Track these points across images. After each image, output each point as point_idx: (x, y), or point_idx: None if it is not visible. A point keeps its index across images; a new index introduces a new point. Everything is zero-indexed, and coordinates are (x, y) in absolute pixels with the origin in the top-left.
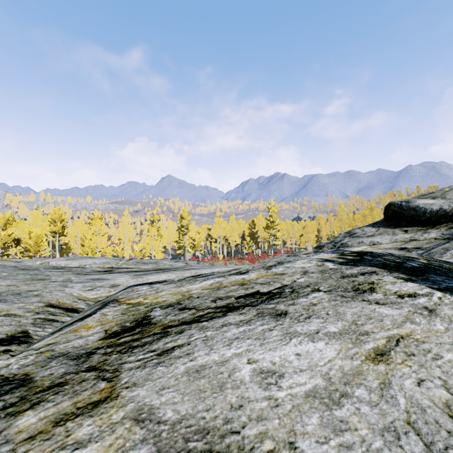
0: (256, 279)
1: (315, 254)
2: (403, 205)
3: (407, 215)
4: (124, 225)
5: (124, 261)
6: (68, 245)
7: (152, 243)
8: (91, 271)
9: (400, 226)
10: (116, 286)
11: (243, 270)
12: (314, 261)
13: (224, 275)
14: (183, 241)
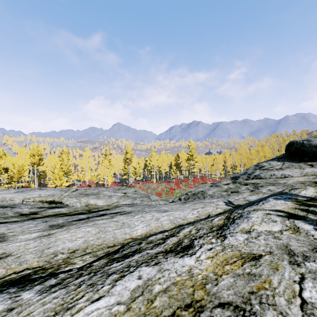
0: (215, 277)
1: (234, 185)
2: (305, 143)
3: (309, 151)
4: (85, 158)
5: (68, 192)
6: (44, 172)
7: (105, 171)
8: (12, 215)
9: (303, 160)
10: (3, 257)
11: (184, 236)
12: (275, 216)
13: (156, 255)
14: (127, 169)
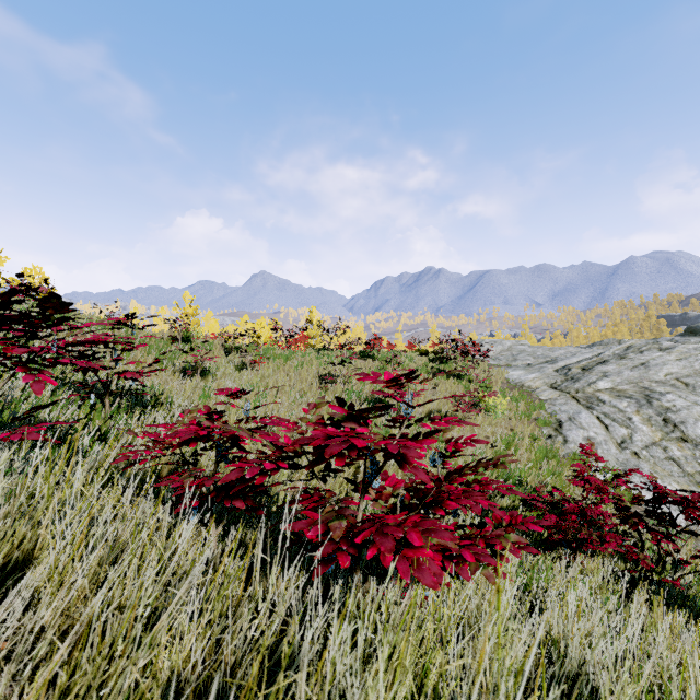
0: None
1: None
2: (697, 327)
3: (699, 331)
4: None
5: None
6: None
7: None
8: None
9: (696, 336)
10: None
11: None
12: None
13: None
14: None
